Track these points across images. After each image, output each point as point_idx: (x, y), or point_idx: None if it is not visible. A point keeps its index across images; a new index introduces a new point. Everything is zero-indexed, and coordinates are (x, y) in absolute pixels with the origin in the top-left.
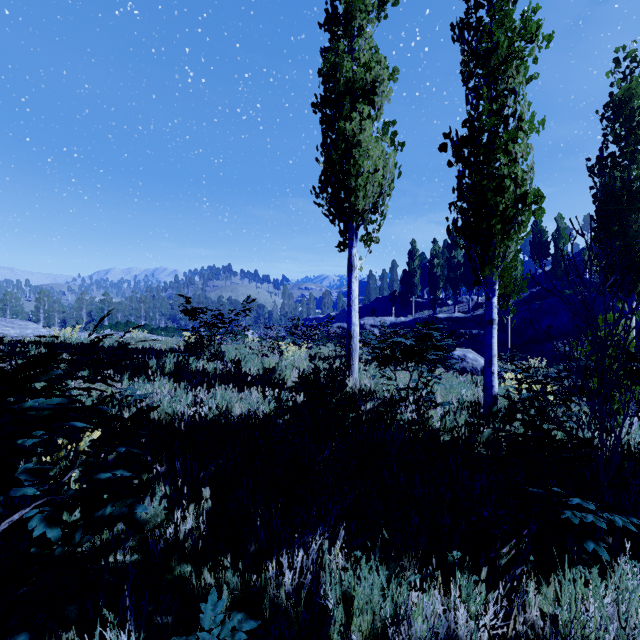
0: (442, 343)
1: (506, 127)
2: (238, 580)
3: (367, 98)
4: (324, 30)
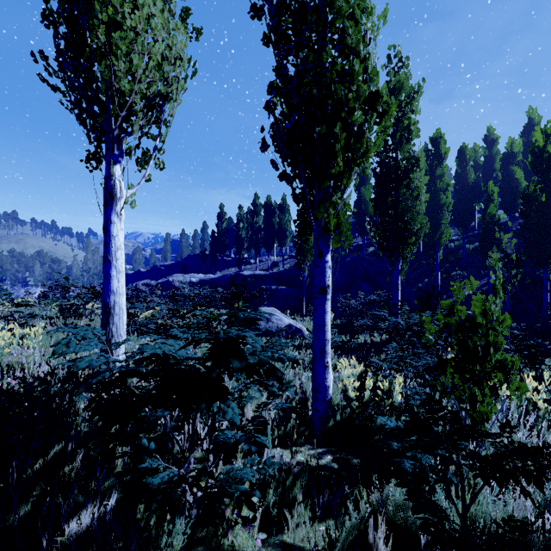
0: (265, 356)
1: None
2: None
3: None
4: None
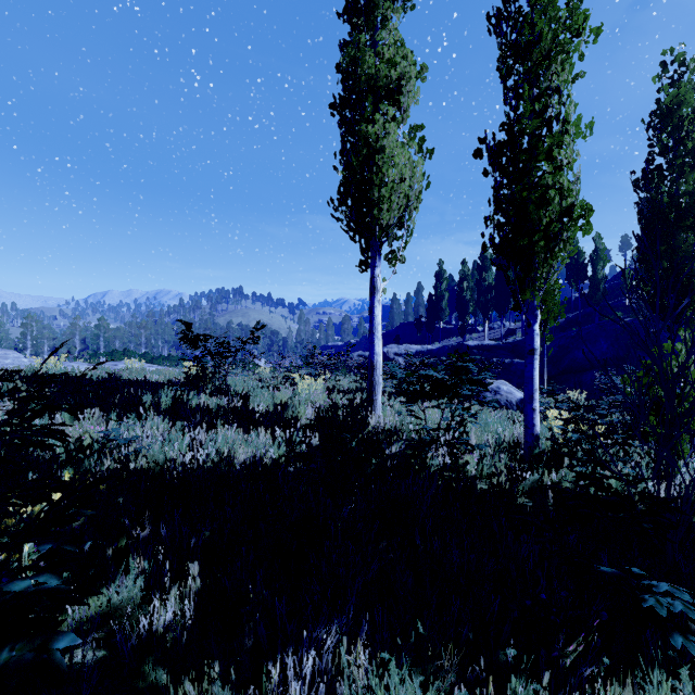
0: (479, 377)
1: (550, 131)
2: (228, 694)
3: (392, 98)
4: (343, 20)
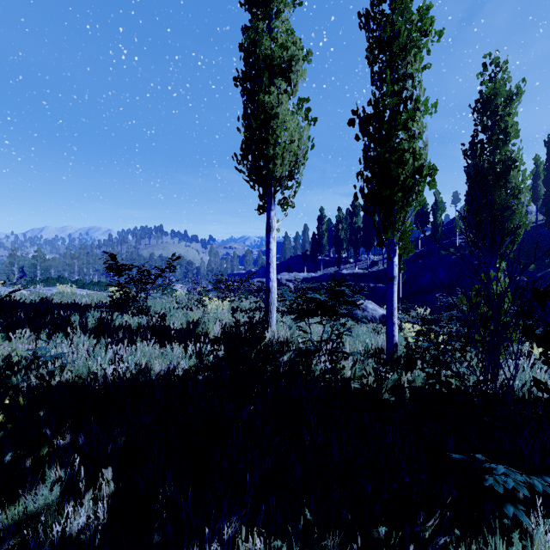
0: (353, 299)
1: (405, 107)
2: None
3: (284, 75)
4: (245, 9)
